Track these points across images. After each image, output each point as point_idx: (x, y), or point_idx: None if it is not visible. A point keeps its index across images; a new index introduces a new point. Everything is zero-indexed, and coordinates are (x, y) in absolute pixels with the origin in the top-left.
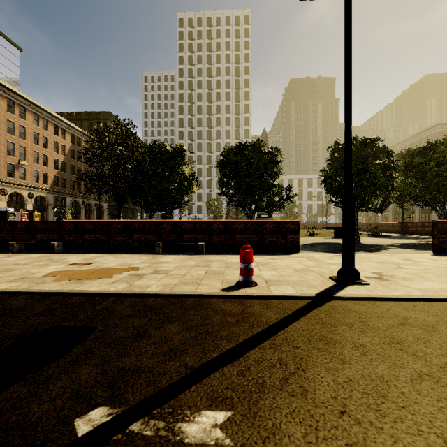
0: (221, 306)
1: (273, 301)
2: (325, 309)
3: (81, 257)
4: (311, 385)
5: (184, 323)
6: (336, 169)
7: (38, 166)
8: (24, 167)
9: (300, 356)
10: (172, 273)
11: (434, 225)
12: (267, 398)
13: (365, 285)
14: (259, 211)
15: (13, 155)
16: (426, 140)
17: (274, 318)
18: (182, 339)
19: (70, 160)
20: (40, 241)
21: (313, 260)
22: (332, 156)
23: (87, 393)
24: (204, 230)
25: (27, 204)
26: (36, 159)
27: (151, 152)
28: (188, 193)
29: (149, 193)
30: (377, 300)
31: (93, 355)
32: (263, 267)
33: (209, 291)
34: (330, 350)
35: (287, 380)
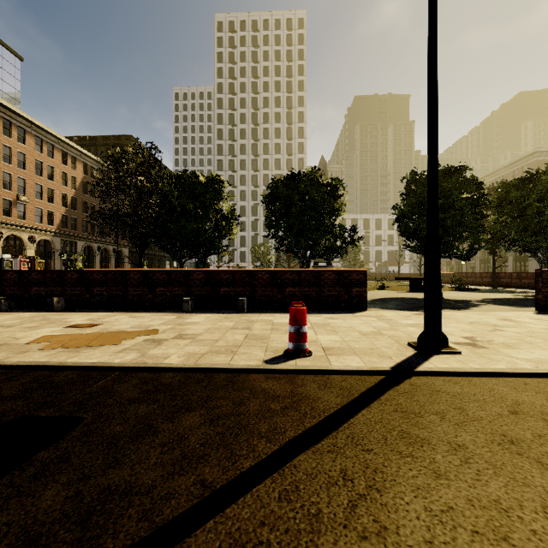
0: (262, 386)
1: (333, 377)
2: (404, 390)
3: (86, 316)
4: (392, 517)
5: (209, 411)
6: (413, 205)
7: (41, 203)
8: (23, 203)
9: (373, 465)
10: (201, 338)
11: (538, 275)
12: (325, 543)
13: (456, 354)
14: (316, 259)
15: (10, 189)
16: (521, 171)
17: (335, 403)
18: (203, 437)
19: (81, 196)
20: (35, 296)
21: (384, 320)
22: (407, 189)
23: (42, 535)
24: (245, 282)
25: (28, 250)
26: (39, 194)
27: (180, 184)
28: (226, 236)
29: (176, 235)
30: (474, 376)
31: (69, 464)
32: (321, 329)
33: (247, 363)
34: (416, 455)
35: (355, 508)
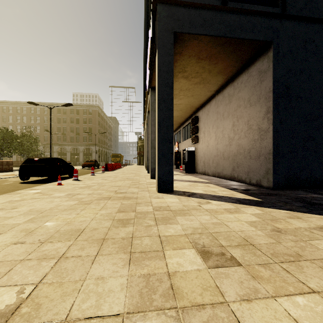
0: None
1: None
2: None
3: None
4: None
5: None
6: None
7: None
8: None
9: None
10: None
11: None
12: None
13: None
14: None
15: None
16: None
17: None
18: None
19: None
20: None
21: None
22: None
23: None
24: None
25: None
26: None
27: None
28: None
29: None
30: None
31: None
32: None
33: None
34: None
35: None
